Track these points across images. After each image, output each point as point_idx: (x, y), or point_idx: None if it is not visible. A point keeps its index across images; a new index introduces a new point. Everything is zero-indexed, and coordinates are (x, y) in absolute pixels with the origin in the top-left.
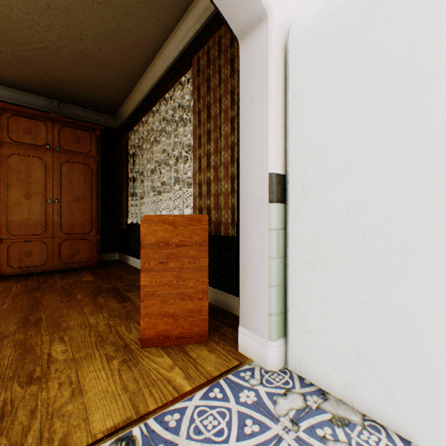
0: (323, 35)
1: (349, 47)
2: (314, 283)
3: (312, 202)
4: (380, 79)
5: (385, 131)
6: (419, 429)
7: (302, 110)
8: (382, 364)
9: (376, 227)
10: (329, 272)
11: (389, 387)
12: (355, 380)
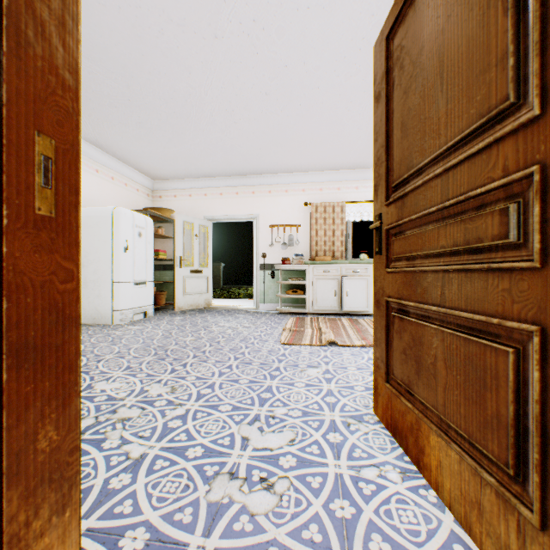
0: (89, 221)
1: (95, 229)
2: (86, 293)
3: (86, 269)
4: (101, 241)
5: (102, 253)
6: (108, 320)
7: (83, 240)
8: (101, 310)
9: (100, 276)
10: (90, 289)
11: (103, 314)
12: (96, 317)
